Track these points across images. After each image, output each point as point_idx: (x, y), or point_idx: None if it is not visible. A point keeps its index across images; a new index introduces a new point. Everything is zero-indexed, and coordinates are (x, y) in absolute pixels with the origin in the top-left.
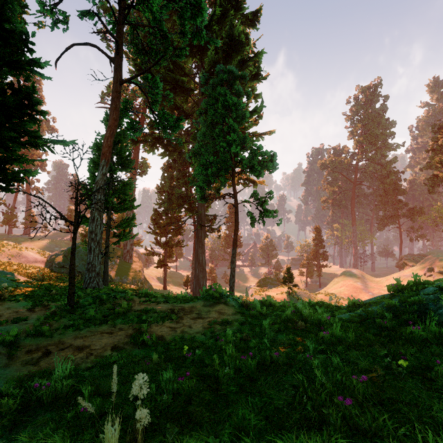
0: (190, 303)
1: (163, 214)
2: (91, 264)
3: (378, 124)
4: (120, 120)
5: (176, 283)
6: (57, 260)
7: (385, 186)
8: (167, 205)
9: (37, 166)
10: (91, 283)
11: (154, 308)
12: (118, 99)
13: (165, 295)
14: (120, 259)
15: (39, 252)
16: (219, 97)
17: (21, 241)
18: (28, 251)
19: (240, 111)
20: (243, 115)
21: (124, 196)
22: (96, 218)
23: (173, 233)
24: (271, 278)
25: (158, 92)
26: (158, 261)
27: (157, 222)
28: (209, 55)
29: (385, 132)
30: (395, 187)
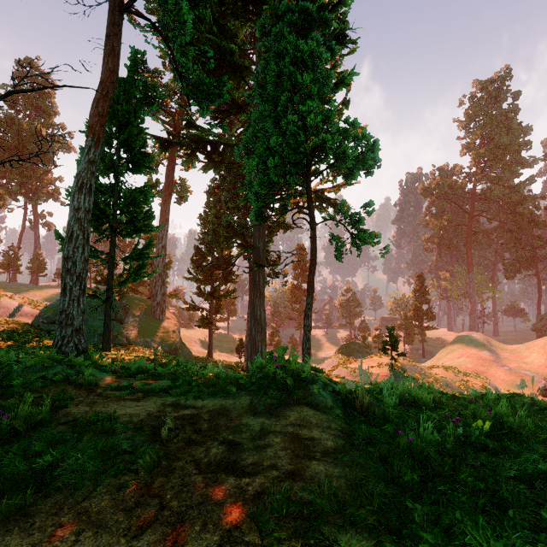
0: (218, 398)
1: (206, 252)
2: (64, 314)
3: (506, 130)
4: (129, 90)
5: (226, 349)
6: (47, 312)
7: (516, 217)
8: (211, 239)
9: (48, 194)
10: (63, 346)
11: (113, 414)
12: (117, 37)
13: (179, 371)
14: (148, 315)
15: (31, 302)
16: (285, 51)
17: (24, 290)
18: (12, 300)
19: (319, 75)
20: (326, 78)
21: (137, 211)
22: (75, 235)
23: (221, 280)
24: (358, 344)
25: (185, 32)
26: (201, 319)
27: (199, 264)
28: (270, 1)
29: (516, 141)
30: (532, 218)
